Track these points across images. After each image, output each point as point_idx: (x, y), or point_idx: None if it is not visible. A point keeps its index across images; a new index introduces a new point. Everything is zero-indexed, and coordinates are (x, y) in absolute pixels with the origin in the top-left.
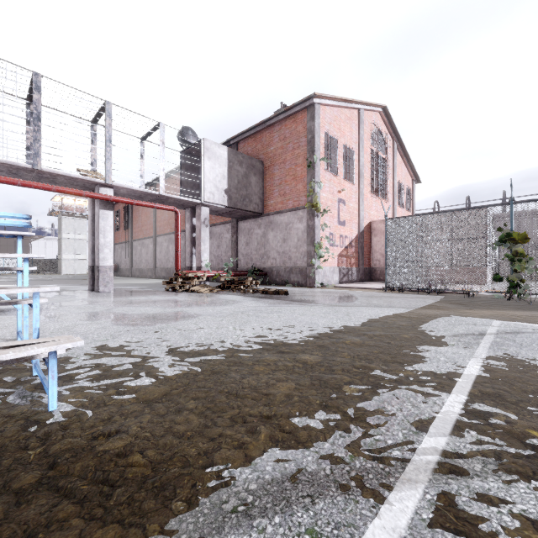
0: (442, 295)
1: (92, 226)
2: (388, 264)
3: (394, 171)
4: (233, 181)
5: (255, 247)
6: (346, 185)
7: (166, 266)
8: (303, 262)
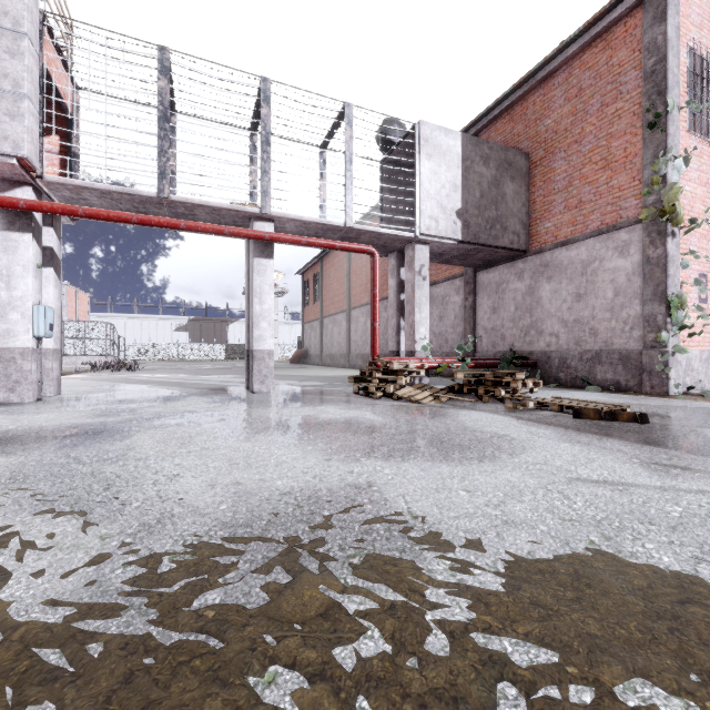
0: None
1: (247, 288)
2: None
3: None
4: (471, 193)
5: (511, 315)
6: None
7: (363, 351)
8: (631, 340)
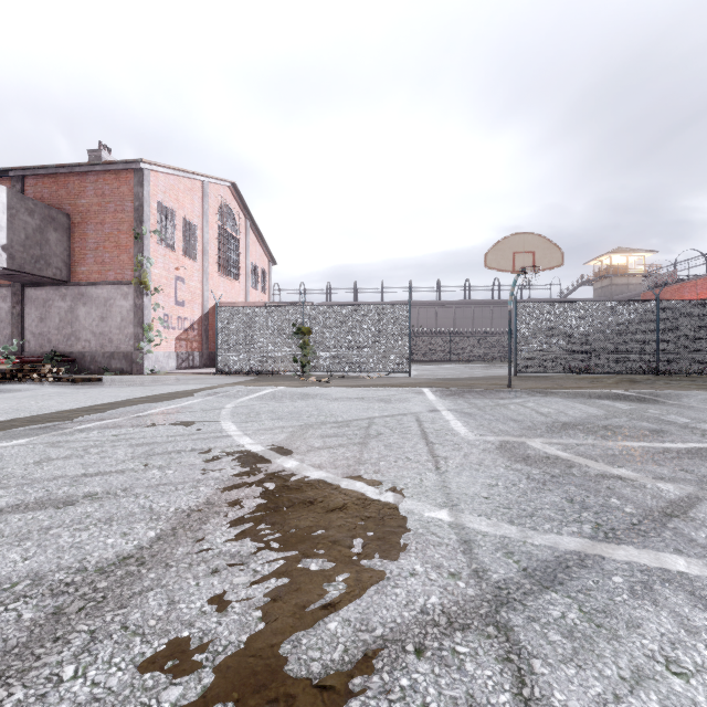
0: (260, 376)
1: None
2: (220, 349)
3: (247, 251)
4: (17, 234)
5: (57, 325)
6: (187, 262)
7: None
8: (129, 346)
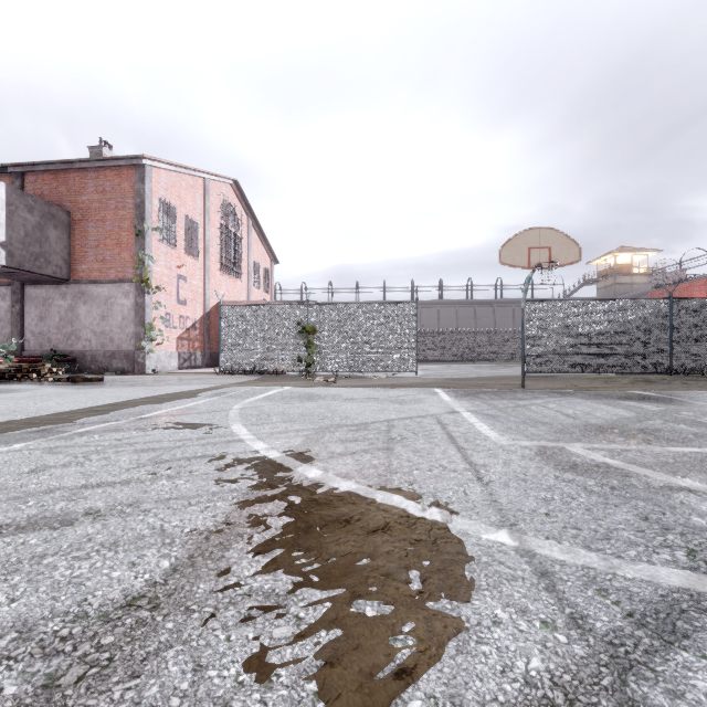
0: (264, 375)
1: None
2: (223, 349)
3: (249, 250)
4: (16, 231)
5: (57, 324)
6: (189, 260)
7: None
8: (131, 345)
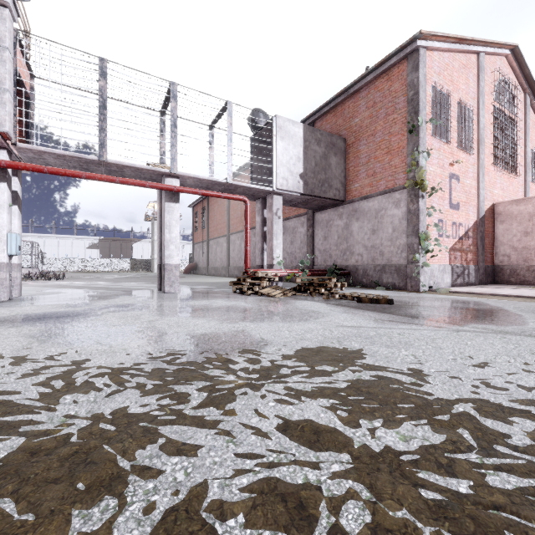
0: None
1: (159, 221)
2: None
3: (526, 135)
4: (309, 163)
5: (335, 241)
6: (461, 155)
7: (239, 265)
8: (401, 259)
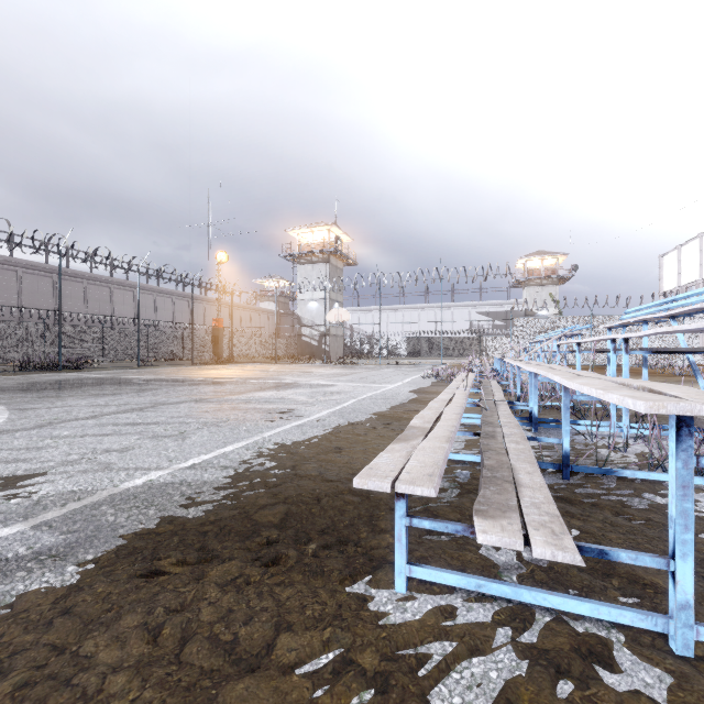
0: None
1: None
2: None
3: None
4: None
5: None
6: None
7: None
8: None
